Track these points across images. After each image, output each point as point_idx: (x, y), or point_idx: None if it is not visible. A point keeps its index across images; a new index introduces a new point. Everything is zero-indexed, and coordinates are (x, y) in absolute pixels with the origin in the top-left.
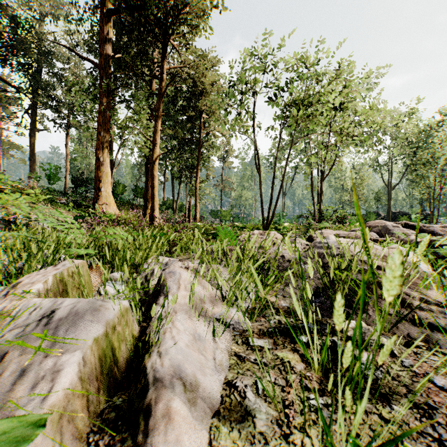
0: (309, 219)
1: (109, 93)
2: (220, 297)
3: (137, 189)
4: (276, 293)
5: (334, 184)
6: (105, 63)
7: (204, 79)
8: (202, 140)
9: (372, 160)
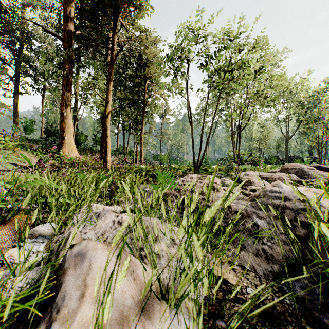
0: (229, 162)
1: (71, 61)
2: (158, 290)
3: (96, 138)
4: (230, 261)
5: (245, 135)
6: (68, 37)
7: (147, 51)
8: (146, 100)
9: (274, 117)
